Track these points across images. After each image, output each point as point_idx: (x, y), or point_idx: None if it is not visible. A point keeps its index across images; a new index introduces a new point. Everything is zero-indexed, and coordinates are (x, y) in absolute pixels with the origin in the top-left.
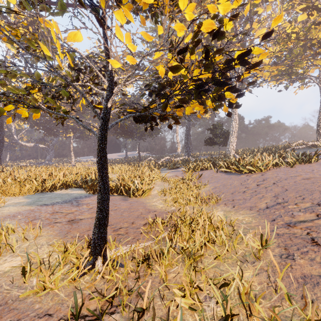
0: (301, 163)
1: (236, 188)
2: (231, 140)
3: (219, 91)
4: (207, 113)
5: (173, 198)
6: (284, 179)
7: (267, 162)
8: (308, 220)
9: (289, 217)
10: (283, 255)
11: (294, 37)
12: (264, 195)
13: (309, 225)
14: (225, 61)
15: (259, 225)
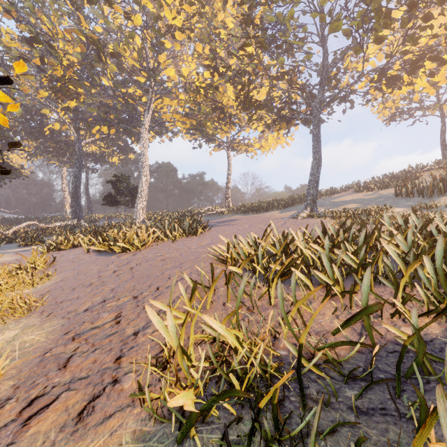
0: (188, 235)
1: (87, 279)
2: (140, 200)
3: None
4: (116, 156)
5: None
6: (146, 261)
7: (145, 237)
8: (101, 324)
9: (89, 323)
10: None
11: (203, 93)
12: (104, 289)
13: (93, 334)
14: None
15: (39, 347)
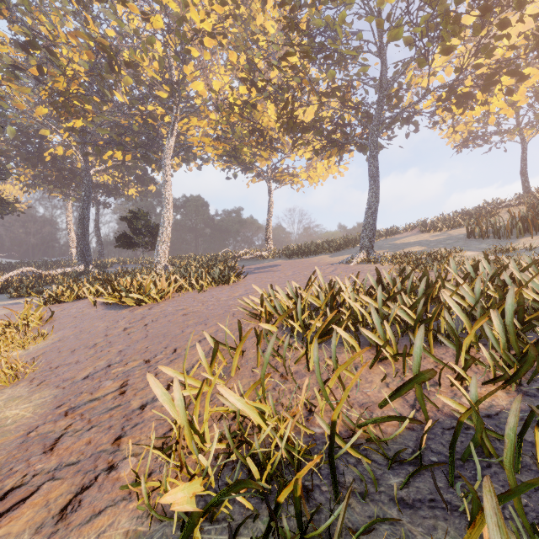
0: (218, 284)
1: (90, 339)
2: (162, 241)
3: None
4: (134, 187)
5: None
6: (165, 316)
7: (164, 287)
8: (102, 396)
9: (88, 394)
10: None
11: (238, 112)
12: (110, 351)
13: (91, 407)
14: None
15: (23, 424)
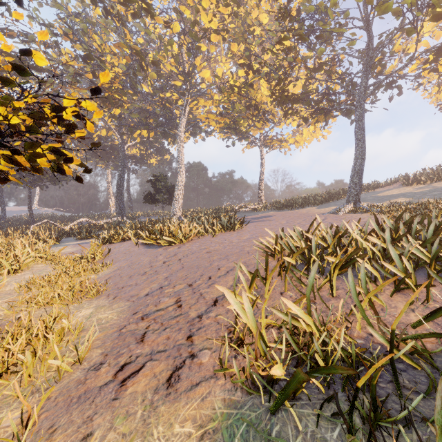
0: (226, 230)
1: (140, 269)
2: (177, 198)
3: (36, 148)
4: (154, 157)
5: (29, 297)
6: (192, 253)
7: (188, 232)
8: (165, 307)
9: (153, 306)
10: (95, 365)
11: (237, 91)
12: (158, 277)
13: (159, 315)
14: (51, 108)
15: (114, 324)
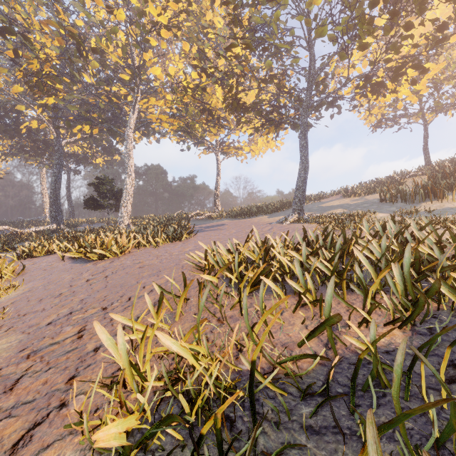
0: (172, 241)
1: (56, 289)
2: (125, 204)
3: None
4: (101, 157)
5: None
6: (123, 268)
7: (124, 244)
8: (62, 340)
9: (49, 338)
10: None
11: (191, 94)
12: (73, 300)
13: (51, 350)
14: None
15: None
